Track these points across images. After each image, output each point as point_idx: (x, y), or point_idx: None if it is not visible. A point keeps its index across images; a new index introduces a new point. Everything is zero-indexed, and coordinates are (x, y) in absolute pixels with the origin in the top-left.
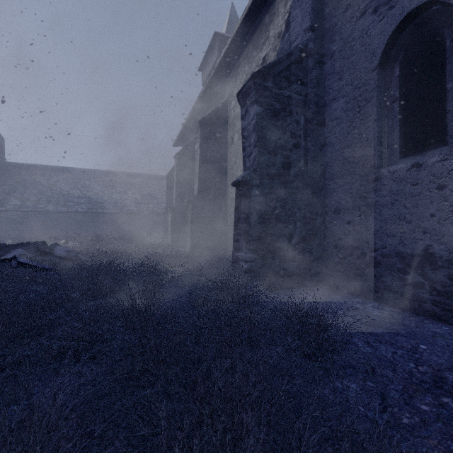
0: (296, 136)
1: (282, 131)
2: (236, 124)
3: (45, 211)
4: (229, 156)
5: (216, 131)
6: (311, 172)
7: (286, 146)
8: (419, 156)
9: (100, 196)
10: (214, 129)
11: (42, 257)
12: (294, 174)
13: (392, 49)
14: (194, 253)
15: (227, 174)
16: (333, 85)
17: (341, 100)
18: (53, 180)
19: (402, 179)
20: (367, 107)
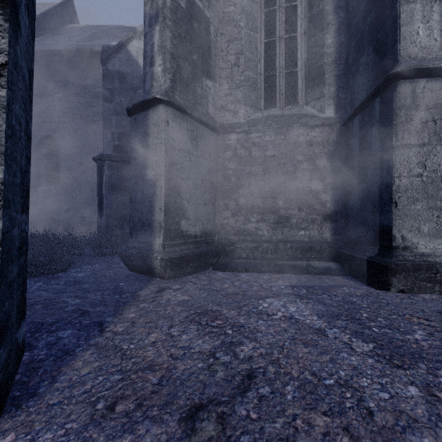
0: None
1: None
2: None
3: None
4: None
5: None
6: None
7: None
8: (52, 186)
9: None
10: None
11: None
12: None
13: (43, 142)
14: None
15: None
16: None
17: None
18: None
19: (45, 193)
20: (32, 160)
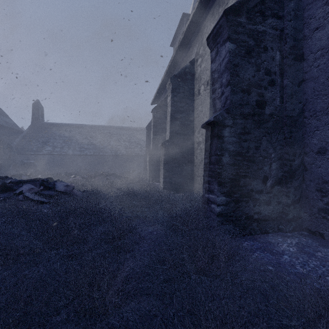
0: (272, 73)
1: (256, 68)
2: (202, 77)
3: (67, 154)
4: (196, 106)
5: (184, 85)
6: (288, 110)
7: (260, 83)
8: None
9: (101, 143)
10: (182, 84)
11: (44, 192)
12: (269, 113)
13: None
14: (166, 188)
15: (194, 121)
16: (315, 13)
17: (328, 27)
18: (72, 133)
19: None
20: None
